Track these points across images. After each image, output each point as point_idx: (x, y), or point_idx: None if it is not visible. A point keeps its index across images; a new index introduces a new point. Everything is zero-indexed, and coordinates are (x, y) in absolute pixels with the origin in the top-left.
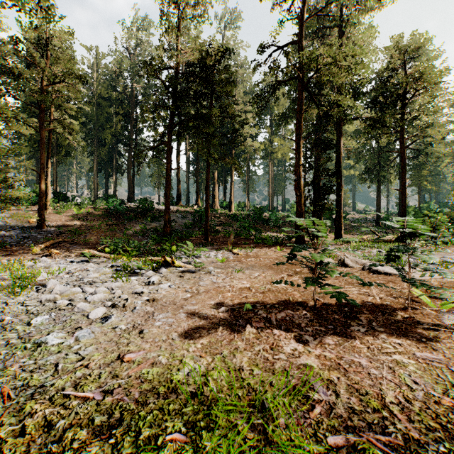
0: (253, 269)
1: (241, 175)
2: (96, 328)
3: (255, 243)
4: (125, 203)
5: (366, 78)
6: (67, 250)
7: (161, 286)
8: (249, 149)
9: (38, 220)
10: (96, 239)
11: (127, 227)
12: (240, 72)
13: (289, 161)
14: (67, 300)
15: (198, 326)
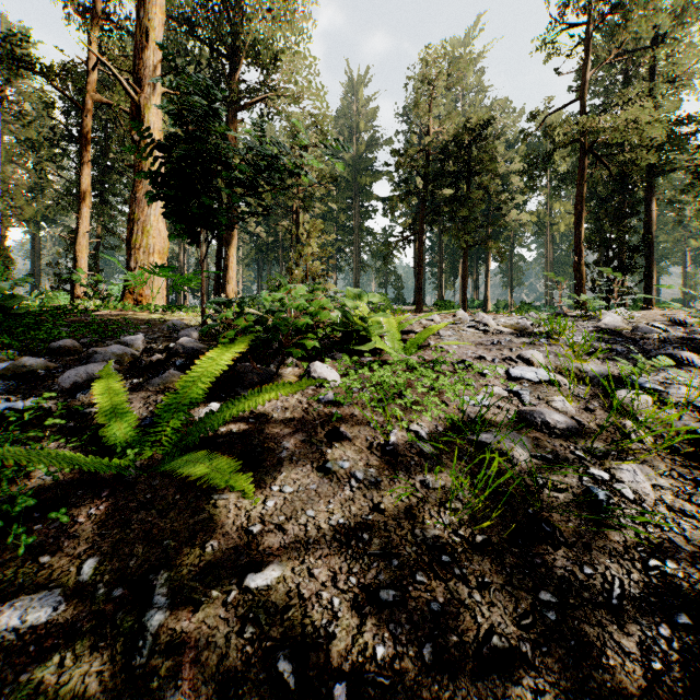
0: None
1: (505, 260)
2: None
3: None
4: None
5: (686, 117)
6: None
7: None
8: (513, 224)
9: None
10: None
11: None
12: (499, 122)
13: None
14: None
15: None
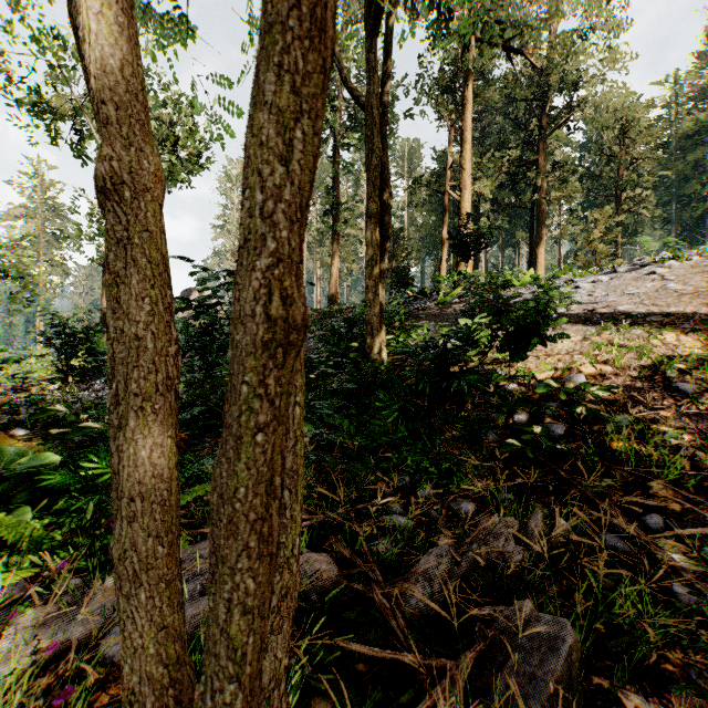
0: None
1: None
2: None
3: None
4: None
5: None
6: None
7: None
8: None
9: None
10: None
11: None
12: None
13: None
14: None
15: None
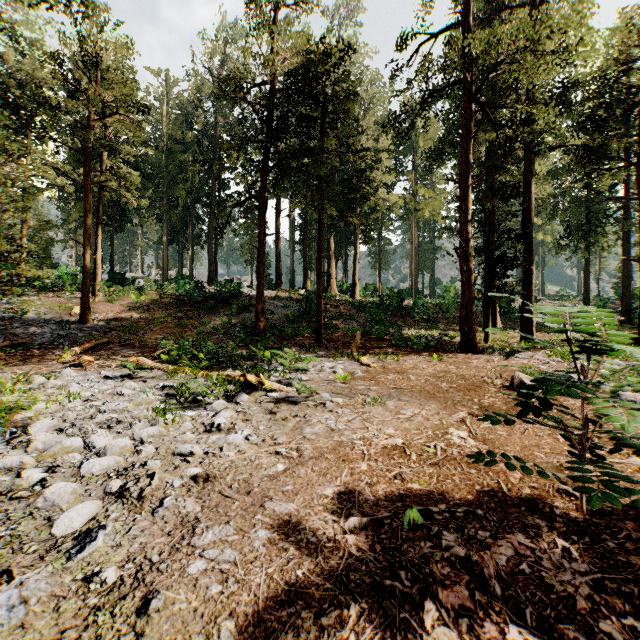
0: (400, 397)
1: (372, 241)
2: (42, 581)
3: (394, 346)
4: (201, 287)
5: (577, 79)
6: (112, 356)
7: (230, 439)
8: (381, 205)
9: (81, 311)
10: (158, 339)
11: (203, 321)
12: (368, 92)
13: (442, 222)
14: (44, 468)
15: (294, 588)
